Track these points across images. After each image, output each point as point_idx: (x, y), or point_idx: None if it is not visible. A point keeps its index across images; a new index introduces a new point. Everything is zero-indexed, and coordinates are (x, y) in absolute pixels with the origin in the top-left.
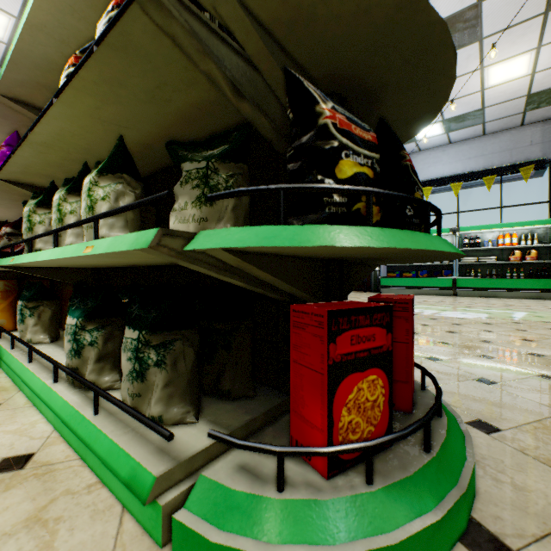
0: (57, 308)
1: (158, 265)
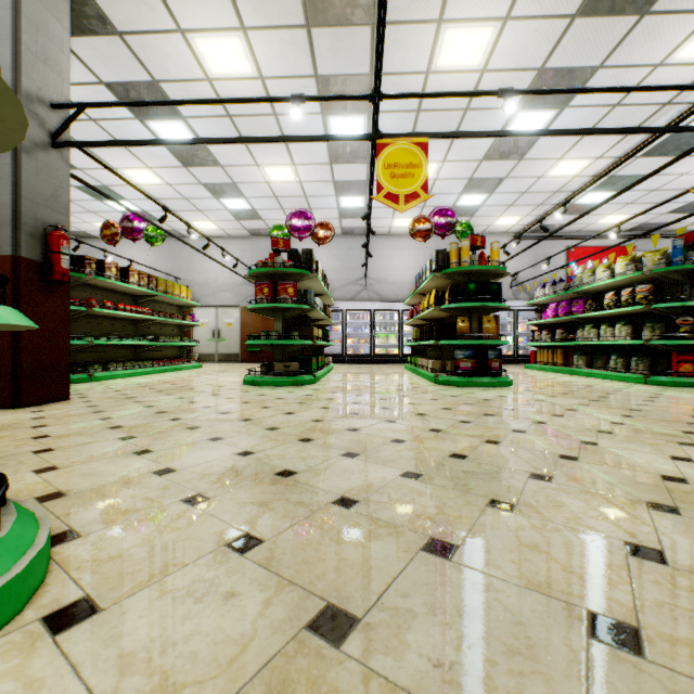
0: (587, 358)
1: (631, 344)
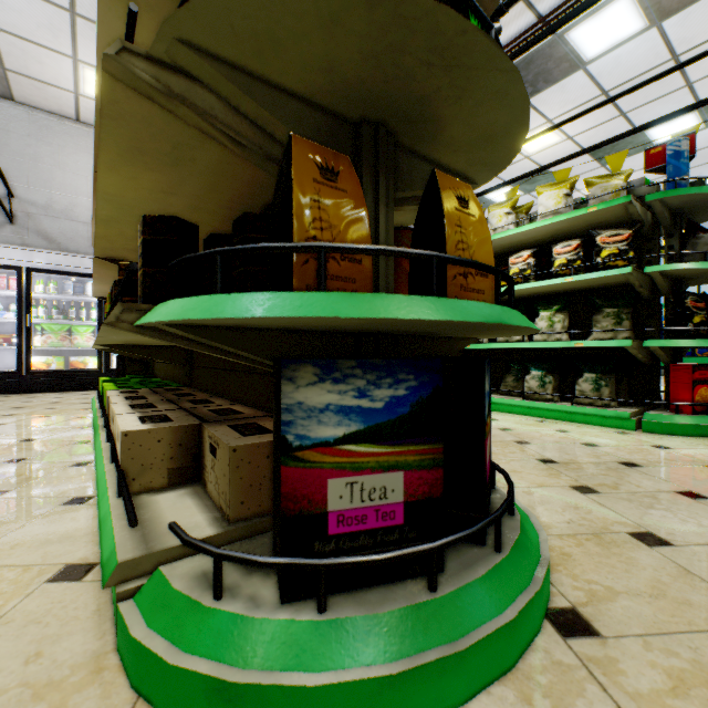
0: None
1: (537, 348)
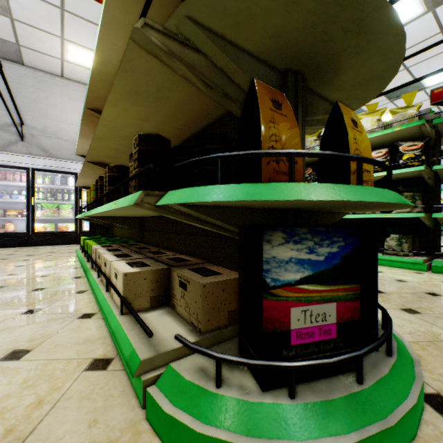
0: None
1: (356, 218)
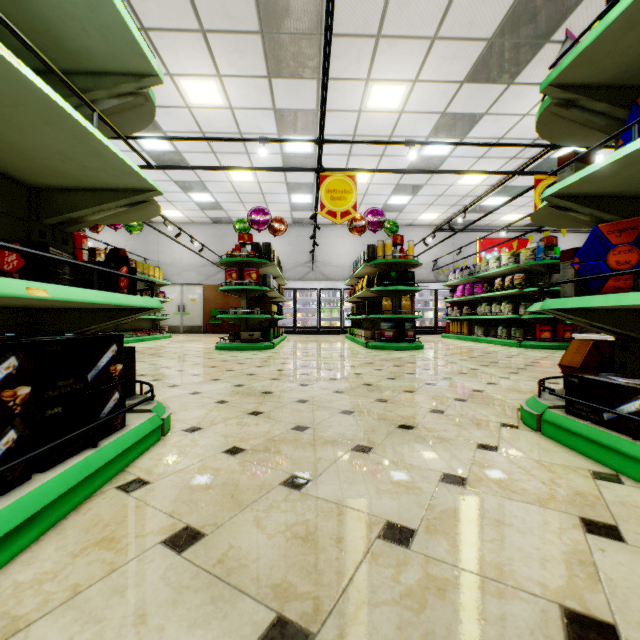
0: (484, 329)
1: (514, 318)
